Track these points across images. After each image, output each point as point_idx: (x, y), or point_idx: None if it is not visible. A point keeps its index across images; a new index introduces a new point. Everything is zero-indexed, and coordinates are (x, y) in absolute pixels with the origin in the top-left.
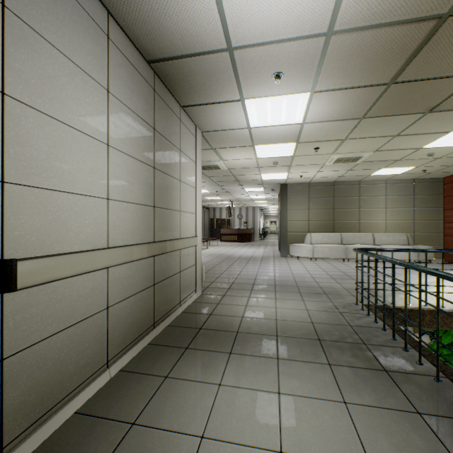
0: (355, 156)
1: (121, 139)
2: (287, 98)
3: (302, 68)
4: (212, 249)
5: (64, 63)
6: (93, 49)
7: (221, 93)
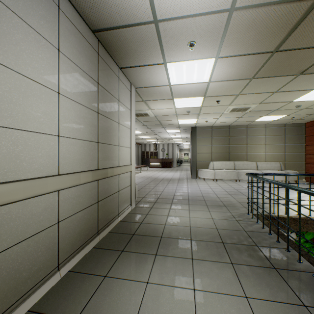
0: (245, 107)
1: (70, 89)
2: (198, 62)
3: (210, 38)
4: (143, 173)
5: (18, 23)
6: (45, 15)
7: (149, 58)
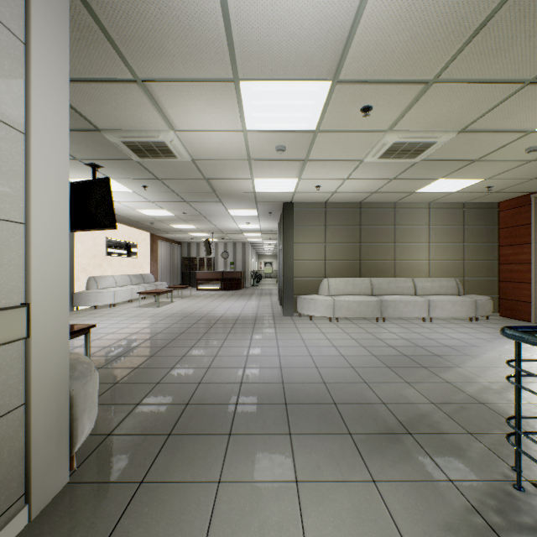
0: (423, 142)
1: None
2: None
3: None
4: (179, 304)
5: None
6: None
7: None
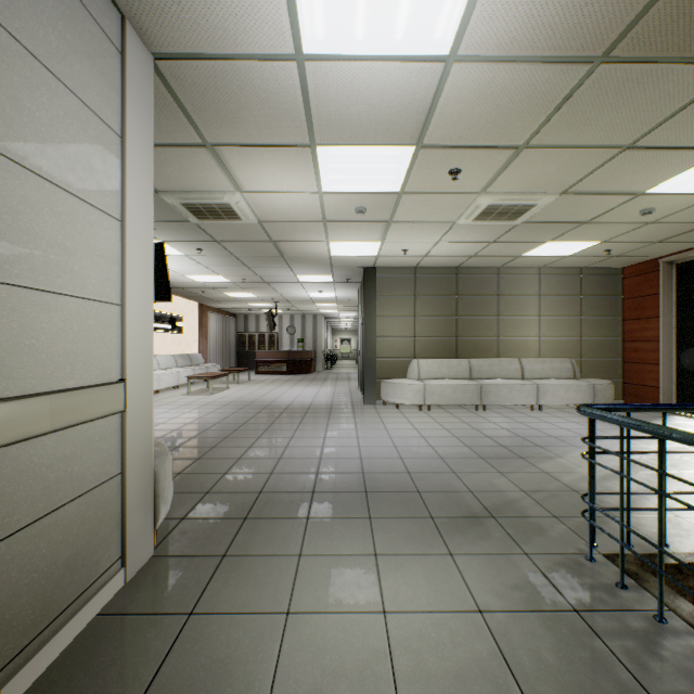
0: (522, 204)
1: None
2: None
3: None
4: (237, 390)
5: None
6: None
7: None
